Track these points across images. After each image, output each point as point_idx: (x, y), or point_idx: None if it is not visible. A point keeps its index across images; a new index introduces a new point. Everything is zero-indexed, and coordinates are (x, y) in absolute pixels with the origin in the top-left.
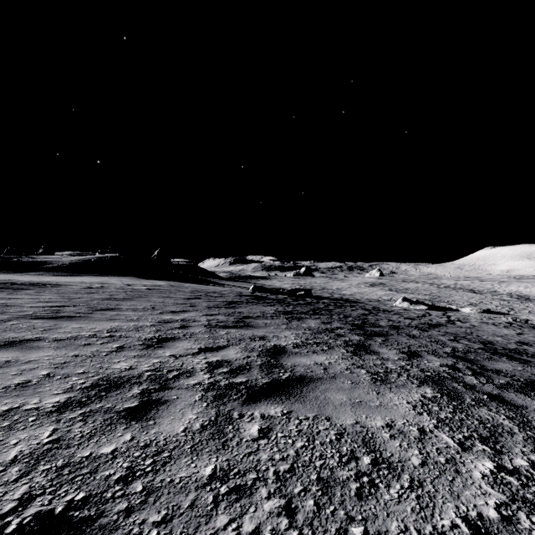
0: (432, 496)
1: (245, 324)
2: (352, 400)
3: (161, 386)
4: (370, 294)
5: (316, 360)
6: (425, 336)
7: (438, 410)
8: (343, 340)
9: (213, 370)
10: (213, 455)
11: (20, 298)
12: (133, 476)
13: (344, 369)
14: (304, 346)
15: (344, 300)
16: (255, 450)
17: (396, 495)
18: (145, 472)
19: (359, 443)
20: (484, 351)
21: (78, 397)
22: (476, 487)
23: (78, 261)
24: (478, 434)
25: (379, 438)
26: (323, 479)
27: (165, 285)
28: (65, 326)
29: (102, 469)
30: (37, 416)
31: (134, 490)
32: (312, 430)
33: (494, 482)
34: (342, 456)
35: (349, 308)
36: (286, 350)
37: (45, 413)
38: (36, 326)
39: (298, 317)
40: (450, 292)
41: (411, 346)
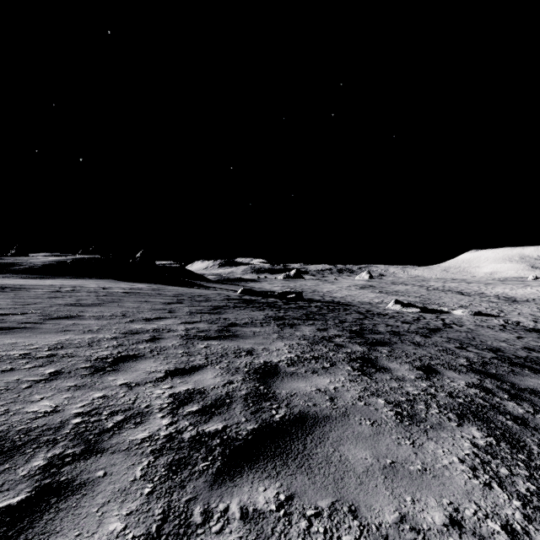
0: None
1: (230, 334)
2: (381, 461)
3: (87, 448)
4: (361, 297)
5: (318, 385)
6: (430, 344)
7: (509, 474)
8: (344, 352)
9: (177, 409)
10: None
11: None
12: None
13: (356, 398)
14: (301, 363)
15: (336, 303)
16: None
17: None
18: None
19: None
20: (500, 361)
21: None
22: None
23: (52, 262)
24: None
25: None
26: None
27: (146, 288)
28: None
29: None
30: None
31: None
32: None
33: None
34: None
35: (342, 311)
36: (279, 370)
37: None
38: None
39: (291, 323)
40: (439, 295)
41: (422, 358)
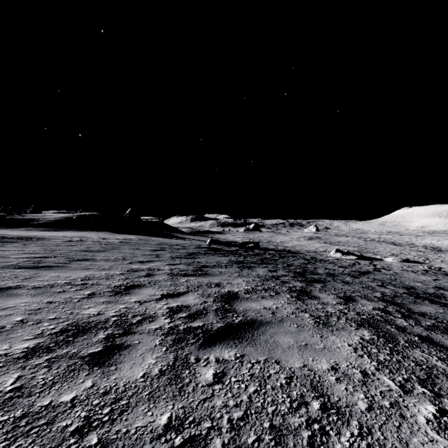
0: (382, 444)
1: (203, 273)
2: (298, 343)
3: (125, 331)
4: (308, 246)
5: (265, 305)
6: (357, 282)
7: (377, 352)
8: (287, 286)
9: (173, 315)
10: (169, 402)
11: (8, 250)
12: (89, 427)
13: (290, 313)
14: (254, 292)
15: (287, 251)
16: (210, 396)
17: (347, 444)
18: (102, 422)
19: (308, 387)
20: (408, 295)
21: (47, 342)
22: (422, 434)
23: (61, 218)
24: (416, 376)
25: (325, 381)
26: (276, 427)
27: (135, 239)
28: (44, 275)
29: (59, 419)
30: (4, 363)
31: (88, 443)
32: (263, 374)
33: (439, 428)
34: (292, 401)
35: (291, 258)
36: (238, 296)
37: (13, 359)
38: (18, 275)
39: (249, 266)
40: (375, 245)
41: (346, 291)
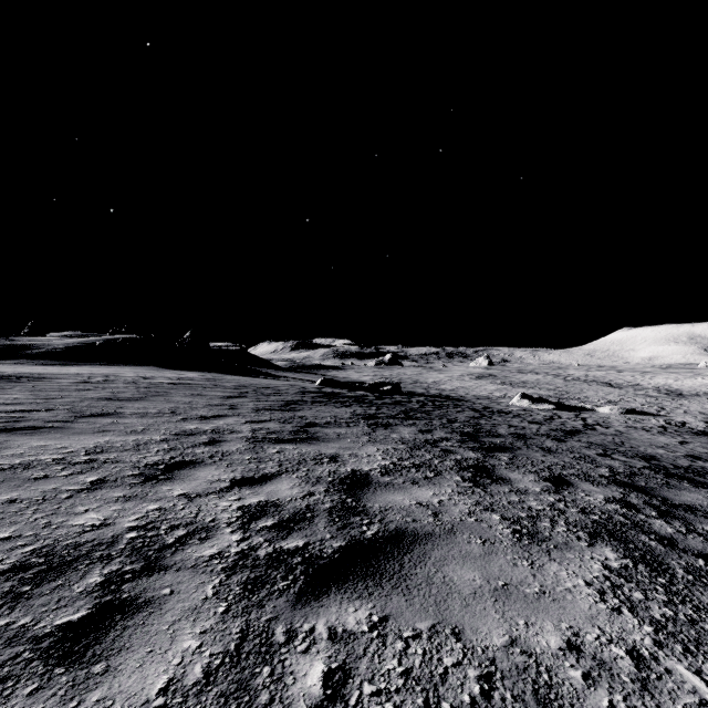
0: None
1: (308, 436)
2: (492, 583)
3: (147, 564)
4: (478, 389)
5: (419, 498)
6: (564, 449)
7: (643, 598)
8: (453, 460)
9: (249, 524)
10: None
11: None
12: None
13: (466, 513)
14: (398, 471)
15: (445, 397)
16: None
17: None
18: None
19: (531, 704)
20: (653, 472)
21: None
22: None
23: (76, 344)
24: None
25: (564, 685)
26: None
27: (198, 378)
28: (19, 444)
29: None
30: None
31: None
32: (431, 671)
33: None
34: None
35: (452, 408)
36: (370, 480)
37: None
38: None
39: (385, 423)
40: (580, 387)
41: (552, 467)
